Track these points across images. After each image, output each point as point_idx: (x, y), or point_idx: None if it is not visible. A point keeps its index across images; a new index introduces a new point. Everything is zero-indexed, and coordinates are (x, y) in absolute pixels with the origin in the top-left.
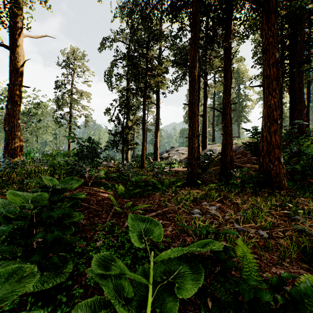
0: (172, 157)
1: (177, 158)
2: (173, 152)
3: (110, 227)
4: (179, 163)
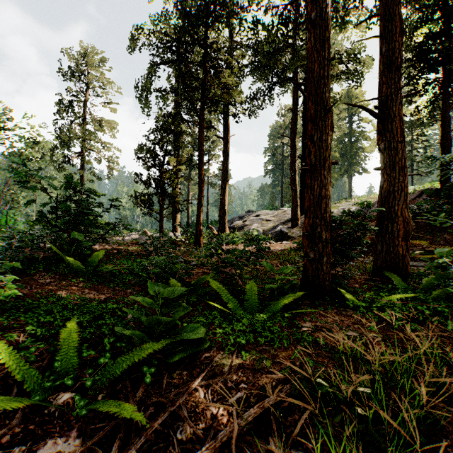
0: (250, 227)
1: (258, 228)
2: (251, 218)
3: None
4: None
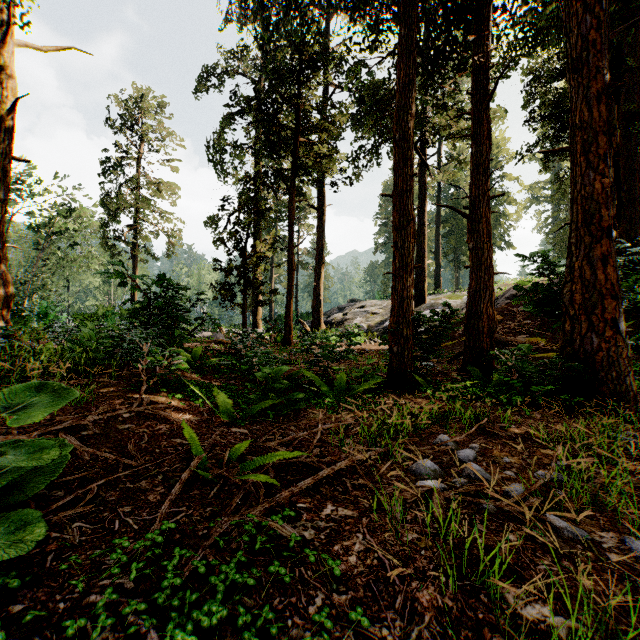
0: (351, 322)
1: (362, 324)
2: (353, 310)
3: (160, 546)
4: (366, 334)
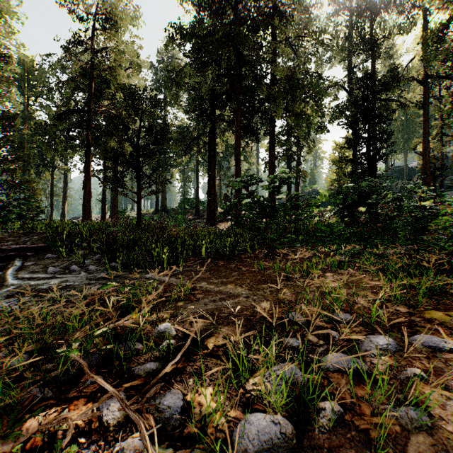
0: None
1: None
2: None
3: None
4: None
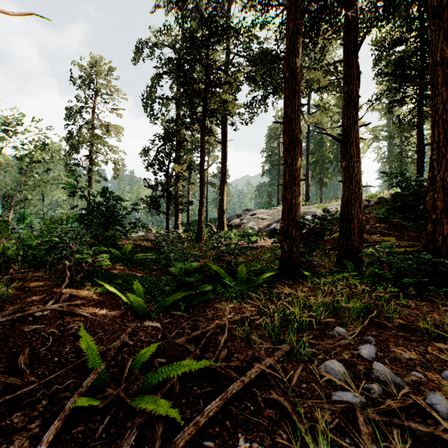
0: (246, 225)
1: (254, 226)
2: (248, 216)
3: None
4: (258, 234)
